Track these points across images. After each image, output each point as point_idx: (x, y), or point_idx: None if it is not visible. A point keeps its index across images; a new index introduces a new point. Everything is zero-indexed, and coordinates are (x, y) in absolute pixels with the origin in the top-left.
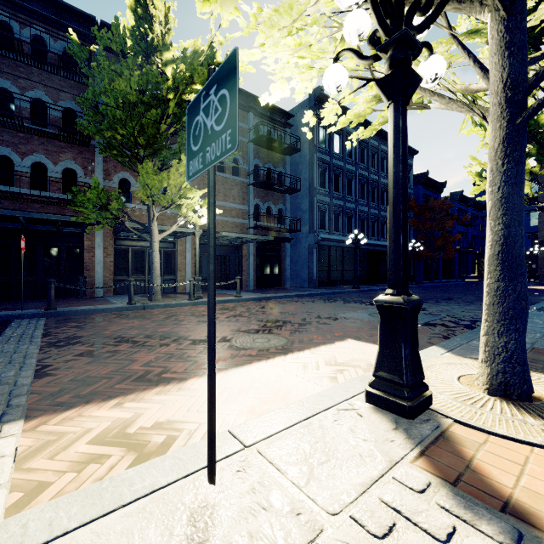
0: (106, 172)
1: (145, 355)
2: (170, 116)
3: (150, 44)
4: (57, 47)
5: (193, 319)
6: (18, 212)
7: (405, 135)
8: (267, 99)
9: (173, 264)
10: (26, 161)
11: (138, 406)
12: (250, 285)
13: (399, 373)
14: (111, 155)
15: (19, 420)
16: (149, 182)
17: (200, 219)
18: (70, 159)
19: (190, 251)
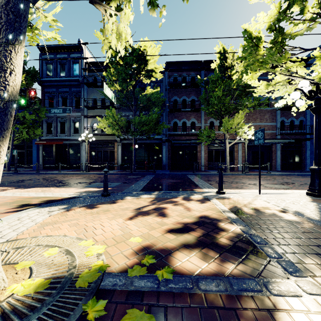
0: (205, 120)
1: (234, 185)
2: (234, 95)
3: (225, 68)
4: (189, 78)
5: (246, 179)
6: (183, 141)
7: (319, 123)
8: (277, 105)
9: (232, 157)
10: (181, 122)
11: (239, 190)
12: (277, 168)
13: (314, 186)
14: (211, 116)
15: (215, 188)
16: (226, 125)
17: (247, 136)
18: (193, 118)
19: (241, 150)
